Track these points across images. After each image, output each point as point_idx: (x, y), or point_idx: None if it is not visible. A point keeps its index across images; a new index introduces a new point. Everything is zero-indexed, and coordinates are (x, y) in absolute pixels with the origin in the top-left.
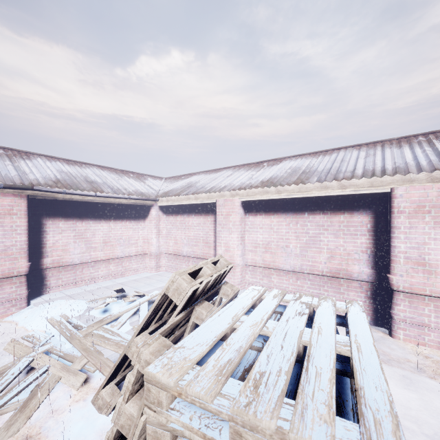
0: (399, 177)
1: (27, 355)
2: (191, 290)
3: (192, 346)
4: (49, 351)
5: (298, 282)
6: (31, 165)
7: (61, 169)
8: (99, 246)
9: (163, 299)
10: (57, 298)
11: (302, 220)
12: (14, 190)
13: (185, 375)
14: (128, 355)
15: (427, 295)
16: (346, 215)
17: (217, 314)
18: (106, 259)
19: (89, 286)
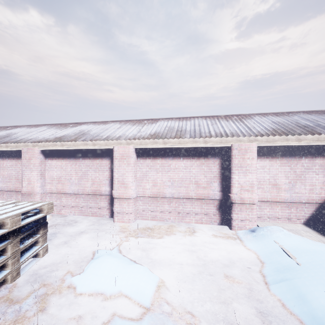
0: (116, 141)
1: None
2: None
3: None
4: None
5: (76, 200)
6: None
7: None
8: None
9: None
10: None
11: (79, 162)
12: None
13: None
14: None
15: (125, 198)
16: (100, 160)
17: None
18: None
19: None
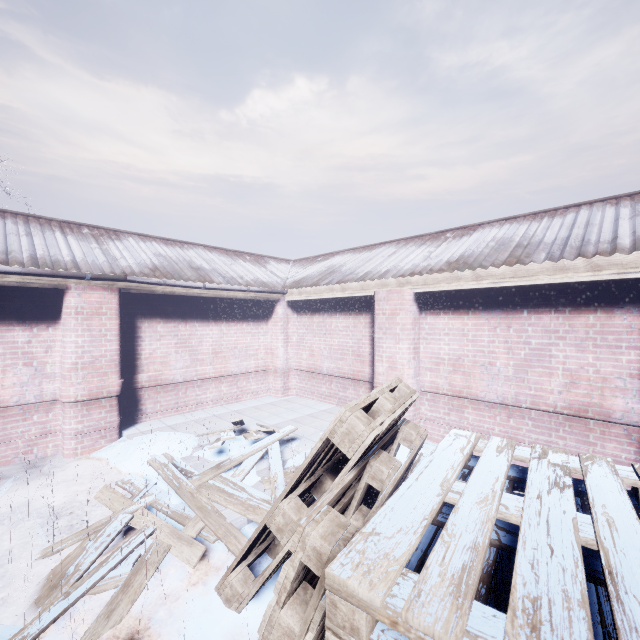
0: None
1: (124, 509)
2: (371, 436)
3: (390, 533)
4: (152, 506)
5: (510, 422)
6: (122, 247)
7: (158, 252)
8: (207, 358)
9: (323, 446)
10: (155, 428)
11: (518, 322)
12: (103, 281)
13: (393, 586)
14: (270, 527)
15: None
16: (600, 314)
17: (413, 477)
18: (217, 376)
19: (195, 413)
